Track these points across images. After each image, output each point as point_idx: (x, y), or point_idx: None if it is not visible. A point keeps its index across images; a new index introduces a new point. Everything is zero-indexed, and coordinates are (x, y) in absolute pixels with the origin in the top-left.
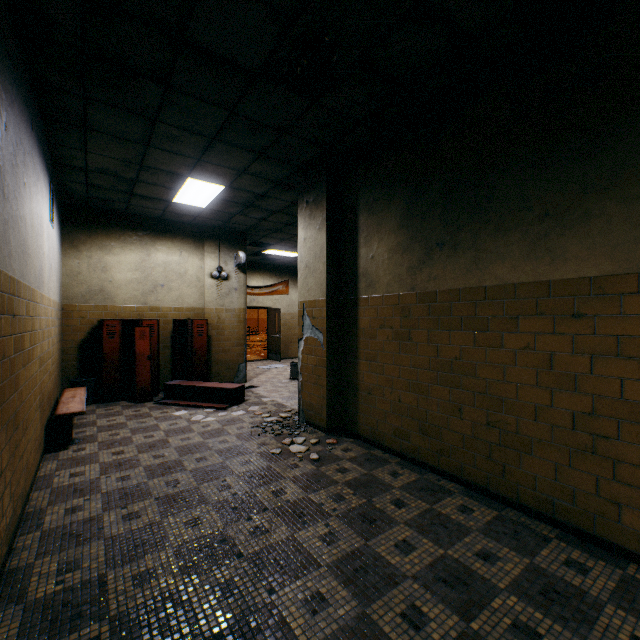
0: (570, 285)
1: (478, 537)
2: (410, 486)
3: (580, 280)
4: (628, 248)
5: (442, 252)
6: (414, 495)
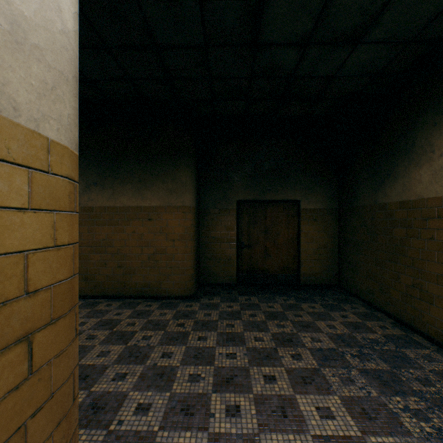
0: (148, 208)
1: (115, 310)
2: (80, 306)
3: (151, 207)
4: (164, 198)
5: (97, 187)
6: (83, 308)
